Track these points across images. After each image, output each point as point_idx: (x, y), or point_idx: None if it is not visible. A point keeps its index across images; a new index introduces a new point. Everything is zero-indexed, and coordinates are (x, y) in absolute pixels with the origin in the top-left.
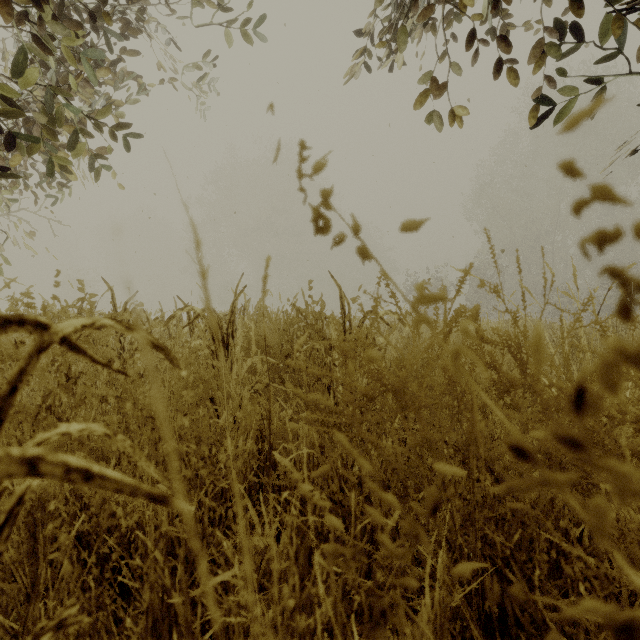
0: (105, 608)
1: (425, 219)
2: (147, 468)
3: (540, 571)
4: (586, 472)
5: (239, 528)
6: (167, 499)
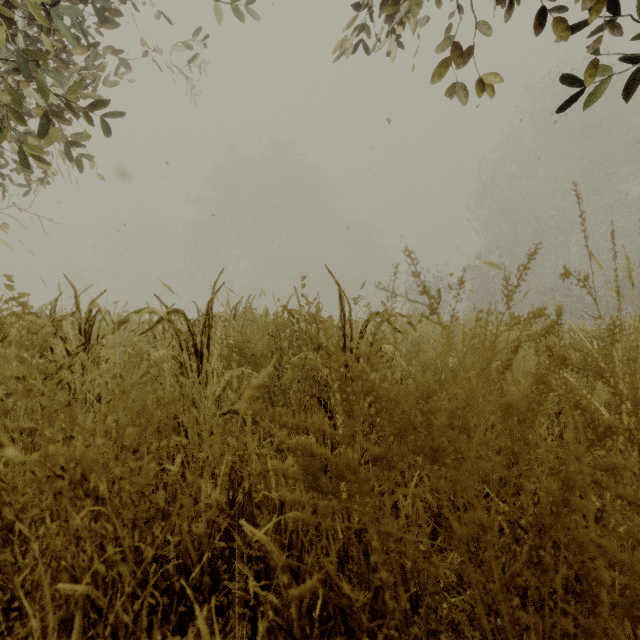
0: None
1: None
2: None
3: None
4: None
5: (190, 633)
6: None
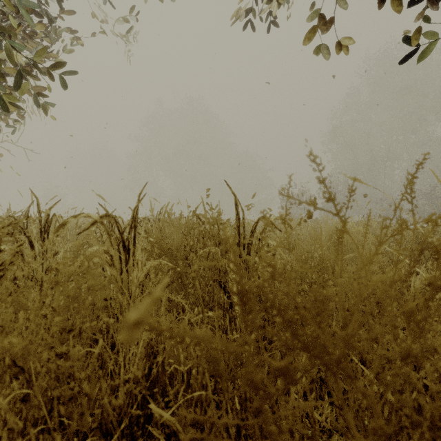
0: None
1: None
2: None
3: None
4: None
5: None
6: None
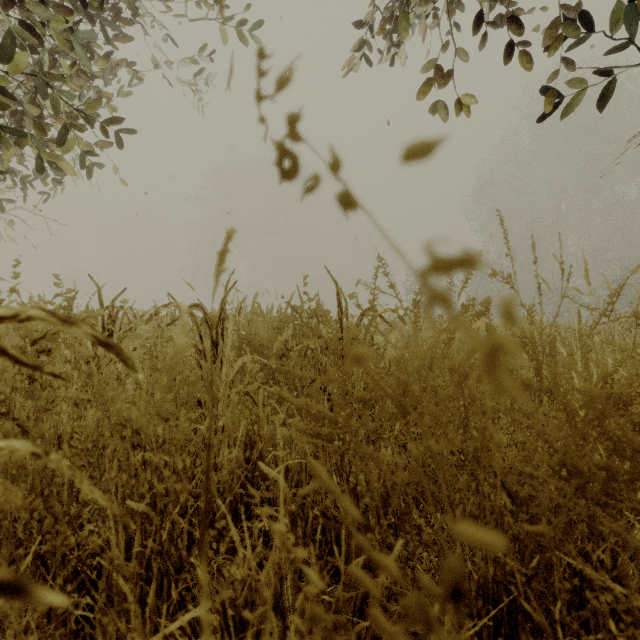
0: (72, 636)
1: (440, 137)
2: (91, 493)
3: (560, 601)
4: (614, 489)
5: (221, 547)
6: (22, 588)
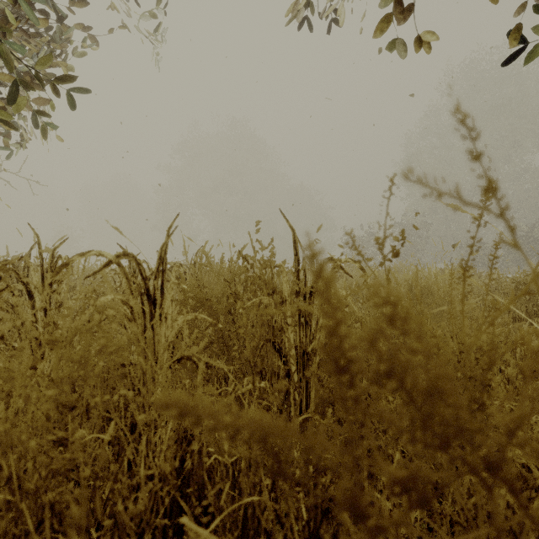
0: None
1: None
2: None
3: None
4: None
5: None
6: None
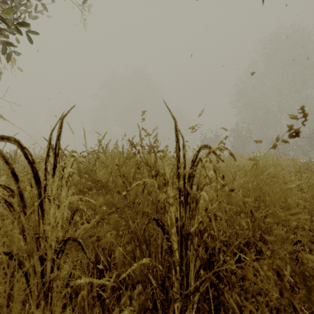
0: None
1: None
2: None
3: None
4: None
5: None
6: None
